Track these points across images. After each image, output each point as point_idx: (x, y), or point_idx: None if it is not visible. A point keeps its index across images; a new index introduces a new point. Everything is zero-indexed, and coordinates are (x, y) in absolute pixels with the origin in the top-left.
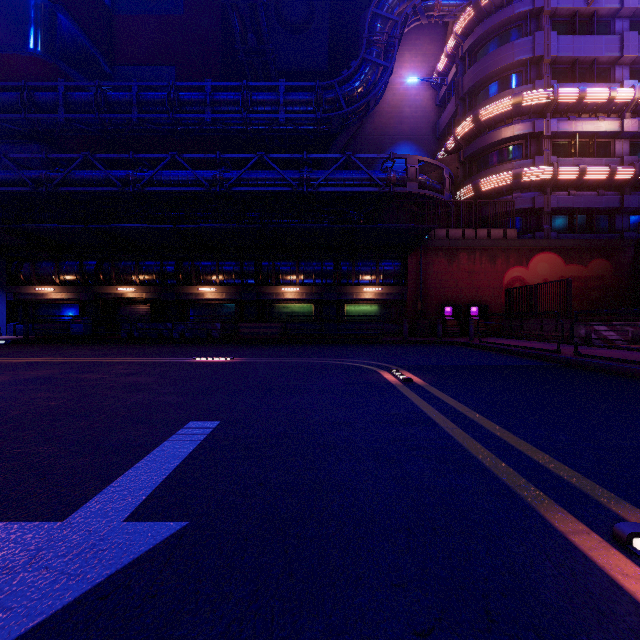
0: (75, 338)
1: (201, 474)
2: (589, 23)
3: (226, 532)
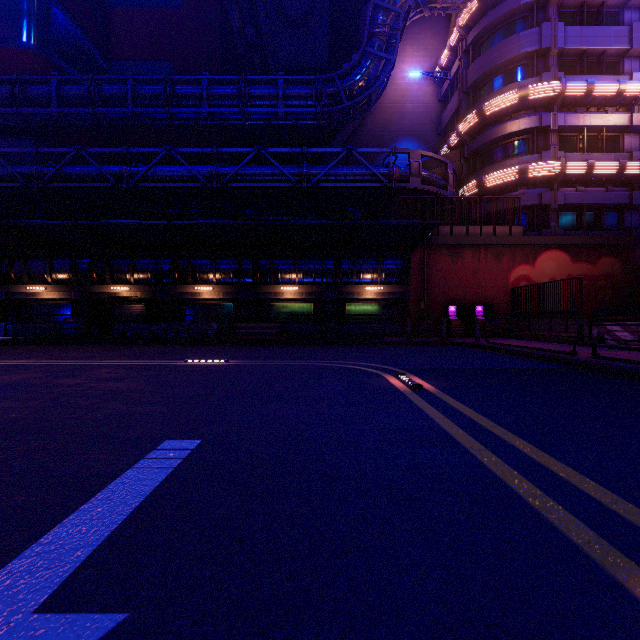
0: (66, 339)
1: (163, 522)
2: (597, 14)
3: (180, 636)
